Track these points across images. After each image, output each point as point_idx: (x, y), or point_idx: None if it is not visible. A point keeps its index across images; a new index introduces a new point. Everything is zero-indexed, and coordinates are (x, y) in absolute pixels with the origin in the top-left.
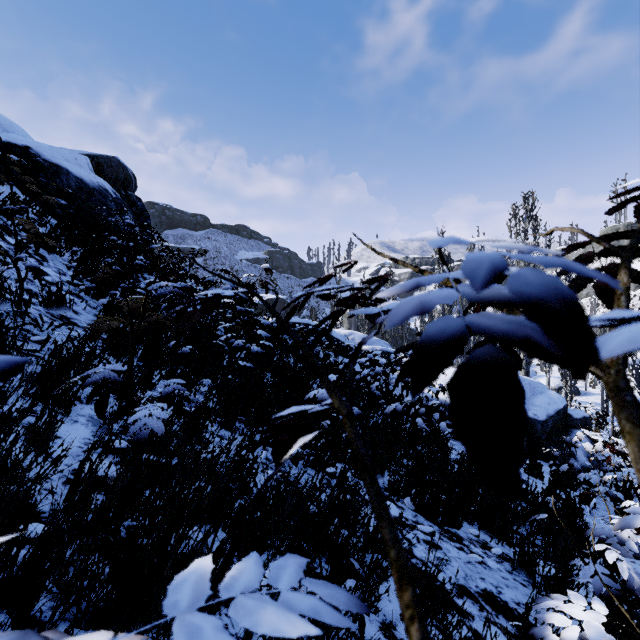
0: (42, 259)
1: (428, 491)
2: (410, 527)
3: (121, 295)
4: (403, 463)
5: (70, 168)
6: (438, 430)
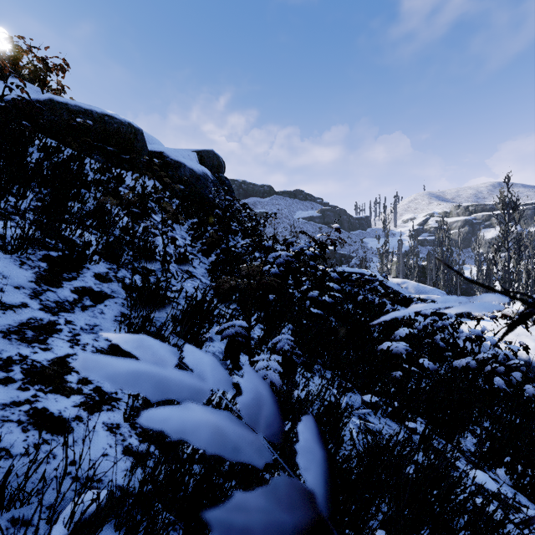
0: (172, 229)
1: (531, 469)
2: (513, 508)
3: (221, 253)
4: (486, 426)
5: (186, 162)
6: (521, 392)
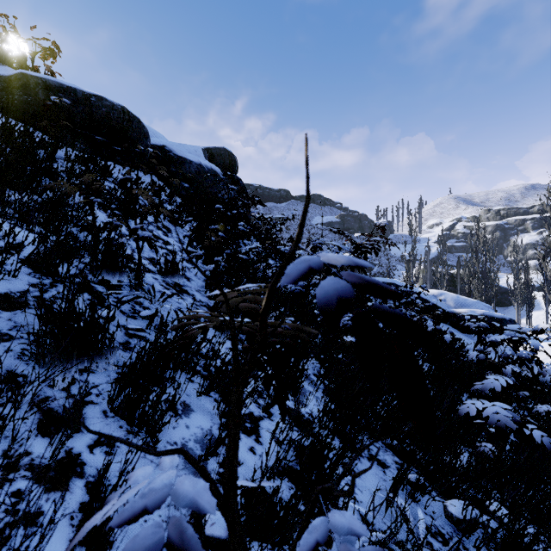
0: (167, 231)
1: None
2: None
3: (225, 261)
4: None
5: (191, 158)
6: None
